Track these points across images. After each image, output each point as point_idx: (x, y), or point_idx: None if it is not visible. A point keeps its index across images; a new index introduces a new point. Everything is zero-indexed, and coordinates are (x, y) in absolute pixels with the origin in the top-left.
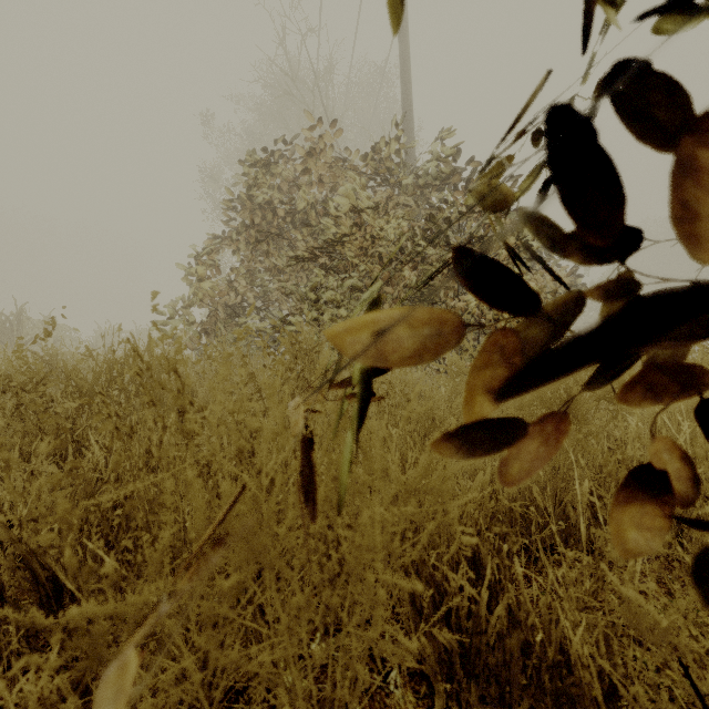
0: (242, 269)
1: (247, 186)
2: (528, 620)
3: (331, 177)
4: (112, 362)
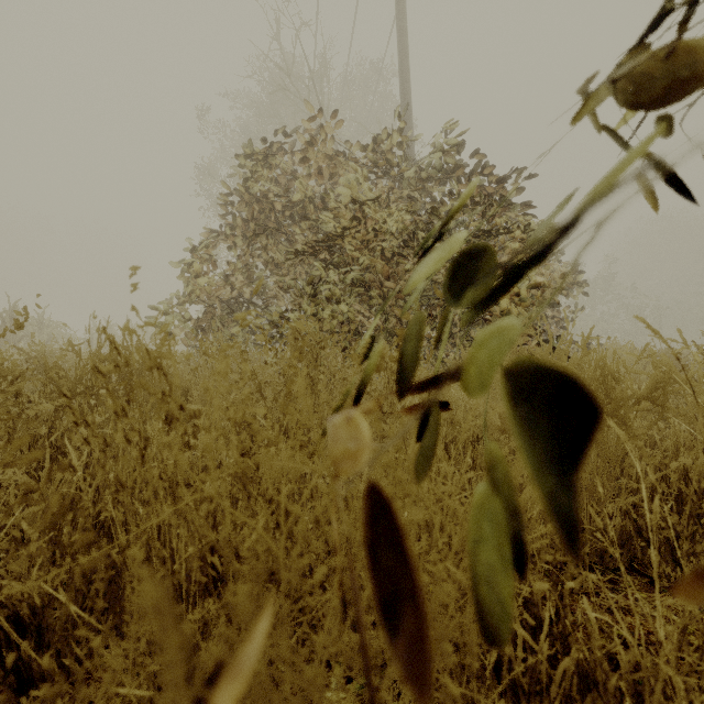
0: (238, 264)
1: (244, 179)
2: (609, 684)
3: (331, 170)
4: (98, 359)
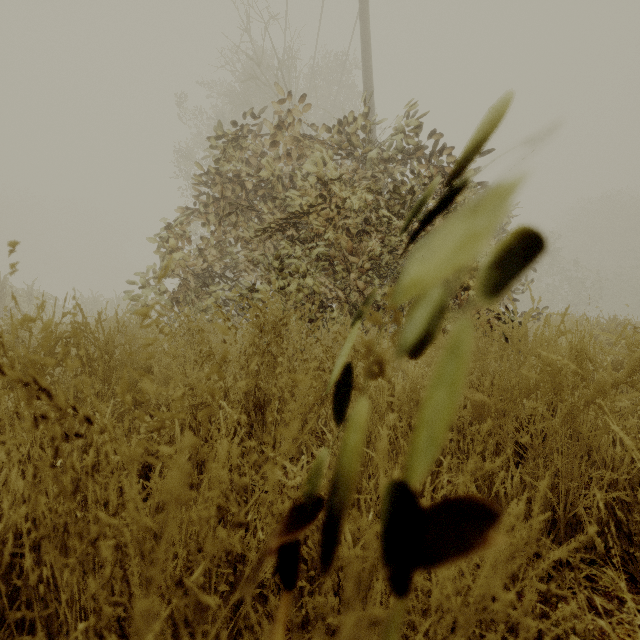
0: (211, 240)
1: (216, 159)
2: None
3: (298, 151)
4: (54, 336)
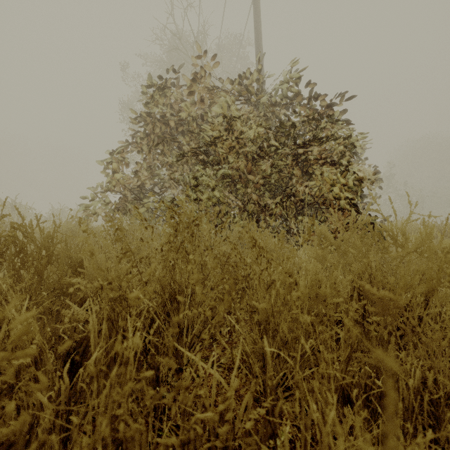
0: (144, 165)
1: (147, 103)
2: None
3: (208, 98)
4: None
